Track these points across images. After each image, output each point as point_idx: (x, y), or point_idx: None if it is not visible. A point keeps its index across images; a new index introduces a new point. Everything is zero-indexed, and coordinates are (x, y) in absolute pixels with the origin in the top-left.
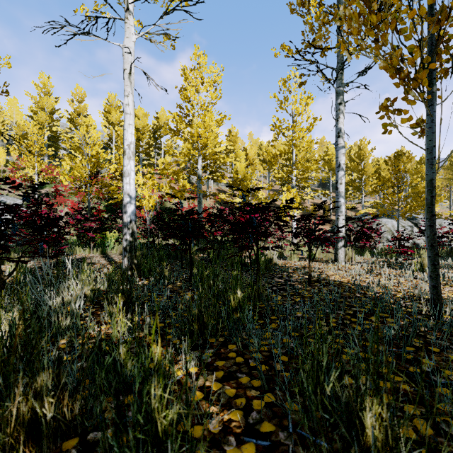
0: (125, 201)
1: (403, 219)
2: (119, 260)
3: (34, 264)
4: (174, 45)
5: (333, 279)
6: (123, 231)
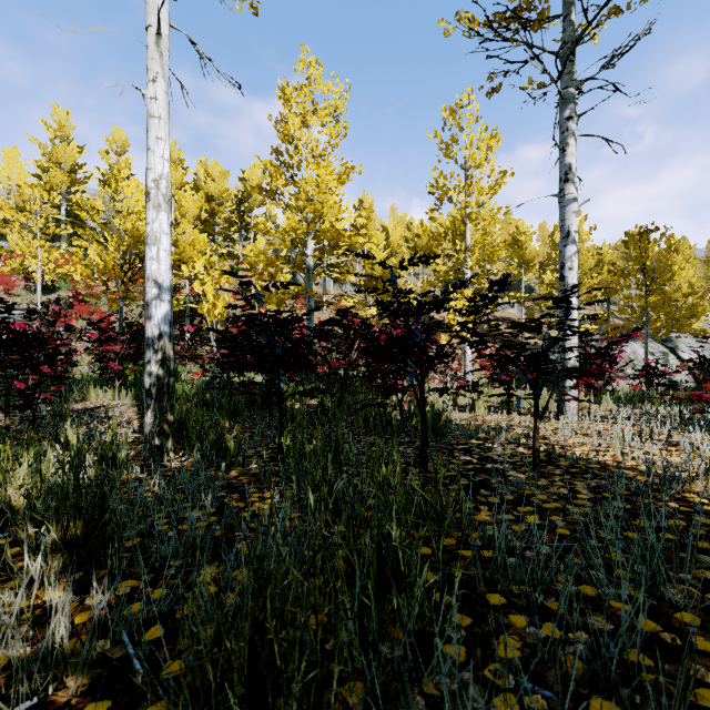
0: (149, 294)
1: (650, 341)
2: None
3: None
4: (256, 7)
5: (580, 457)
6: (145, 357)
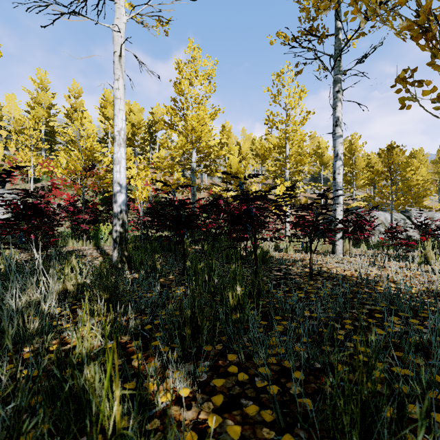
0: (115, 190)
1: (395, 212)
2: (111, 253)
3: (24, 256)
4: (167, 31)
5: (334, 273)
6: (113, 222)
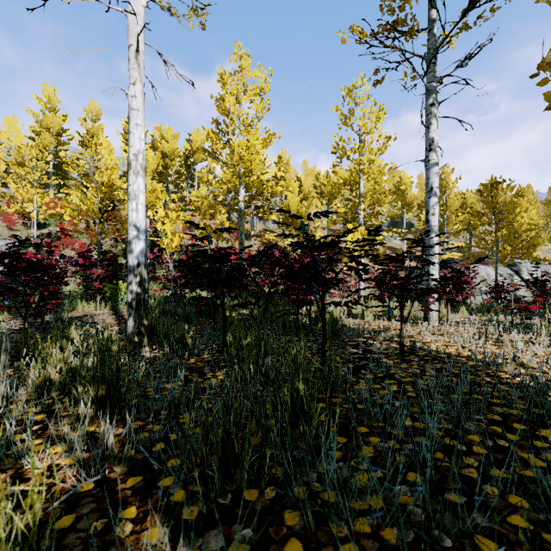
0: (130, 235)
1: (500, 266)
2: None
3: (13, 324)
4: (204, 24)
5: (434, 350)
6: (128, 279)
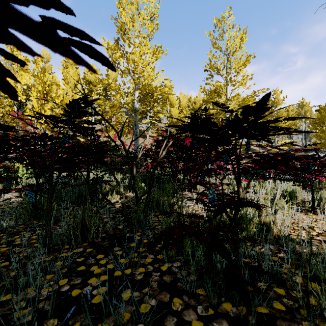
0: None
1: None
2: None
3: None
4: None
5: None
6: None
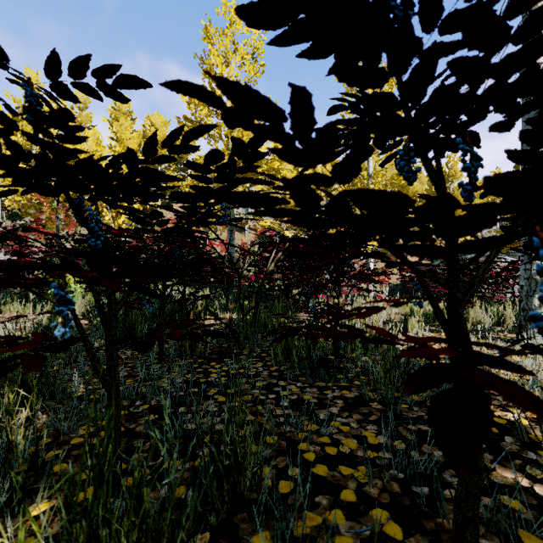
0: None
1: None
2: None
3: None
4: None
5: None
6: None
